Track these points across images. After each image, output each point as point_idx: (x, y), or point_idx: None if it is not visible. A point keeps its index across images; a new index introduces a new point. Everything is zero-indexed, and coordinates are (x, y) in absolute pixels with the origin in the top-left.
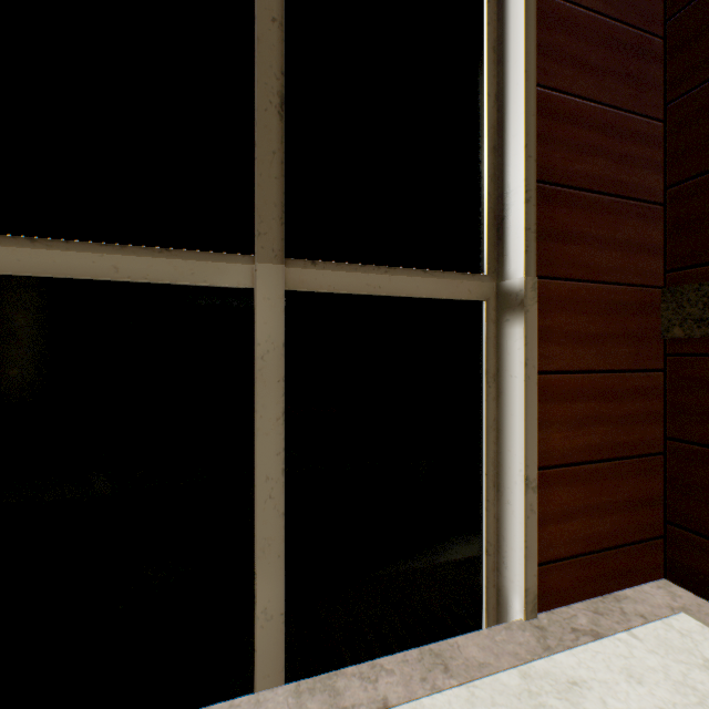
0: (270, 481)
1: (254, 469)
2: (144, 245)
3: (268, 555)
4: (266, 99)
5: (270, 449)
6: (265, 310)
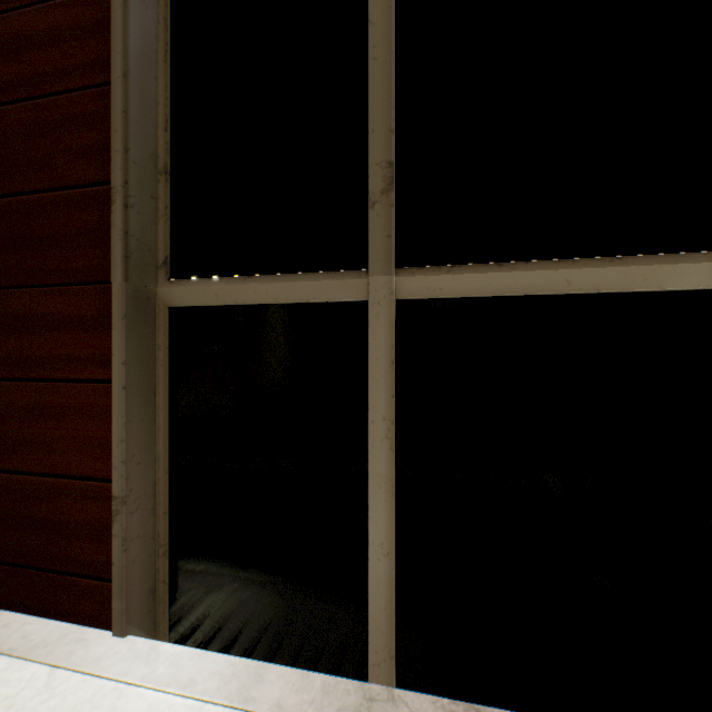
0: None
1: None
2: (590, 256)
3: None
4: None
5: None
6: None
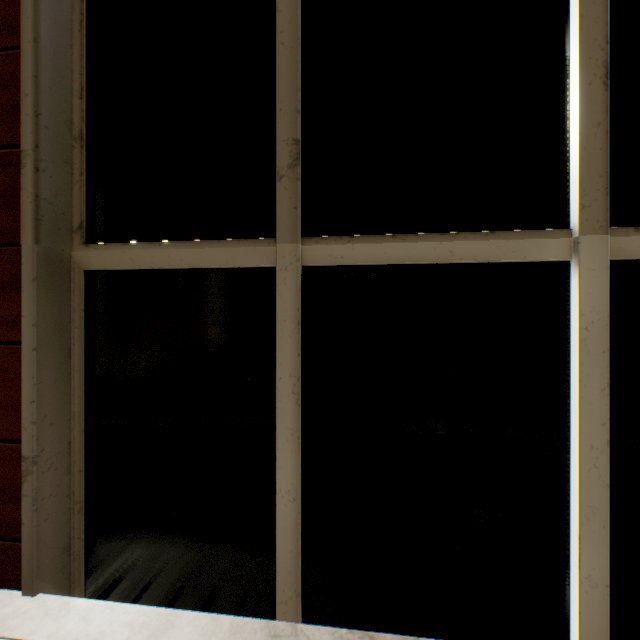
0: (594, 450)
1: (568, 435)
2: (470, 231)
3: (591, 523)
4: (589, 73)
5: (594, 418)
6: (588, 281)
